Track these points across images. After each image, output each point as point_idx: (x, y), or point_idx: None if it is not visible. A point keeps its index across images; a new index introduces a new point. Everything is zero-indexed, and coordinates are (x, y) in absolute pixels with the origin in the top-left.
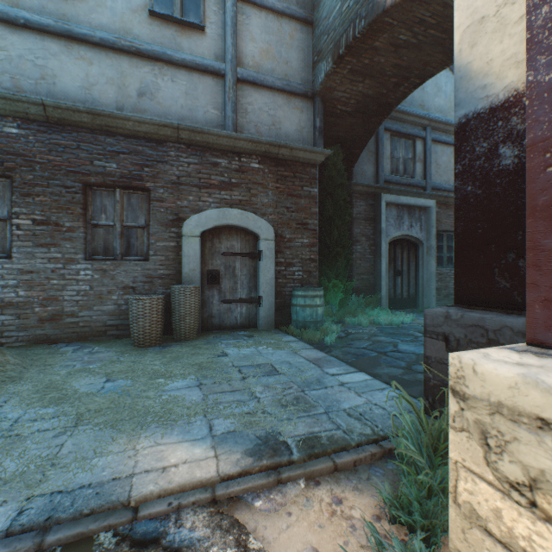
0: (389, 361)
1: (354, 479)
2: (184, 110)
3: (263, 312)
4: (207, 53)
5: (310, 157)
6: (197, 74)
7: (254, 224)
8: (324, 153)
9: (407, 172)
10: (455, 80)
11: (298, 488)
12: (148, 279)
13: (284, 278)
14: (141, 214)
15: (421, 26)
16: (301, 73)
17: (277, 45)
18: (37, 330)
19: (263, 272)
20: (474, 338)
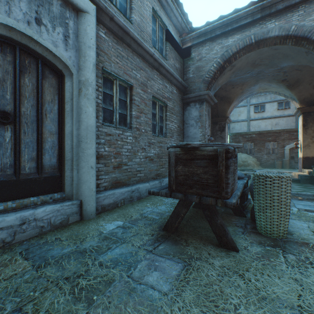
0: None
1: None
2: (284, 125)
3: None
4: (290, 112)
5: None
6: (287, 117)
7: None
8: None
9: None
10: None
11: None
12: (277, 158)
13: None
14: (275, 146)
15: None
16: None
17: None
18: None
19: None
20: None
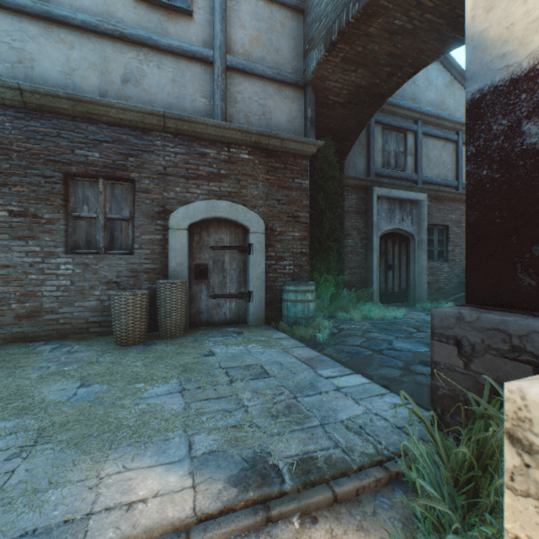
0: (385, 361)
1: (358, 513)
2: (170, 98)
3: (253, 308)
4: (195, 39)
5: (301, 148)
6: (184, 61)
7: (243, 217)
8: (316, 144)
9: (398, 165)
10: (467, 51)
11: (292, 529)
12: (133, 274)
13: (274, 272)
14: (126, 206)
15: (417, 9)
16: (292, 62)
17: (267, 32)
18: (14, 328)
19: (253, 266)
20: (494, 344)
